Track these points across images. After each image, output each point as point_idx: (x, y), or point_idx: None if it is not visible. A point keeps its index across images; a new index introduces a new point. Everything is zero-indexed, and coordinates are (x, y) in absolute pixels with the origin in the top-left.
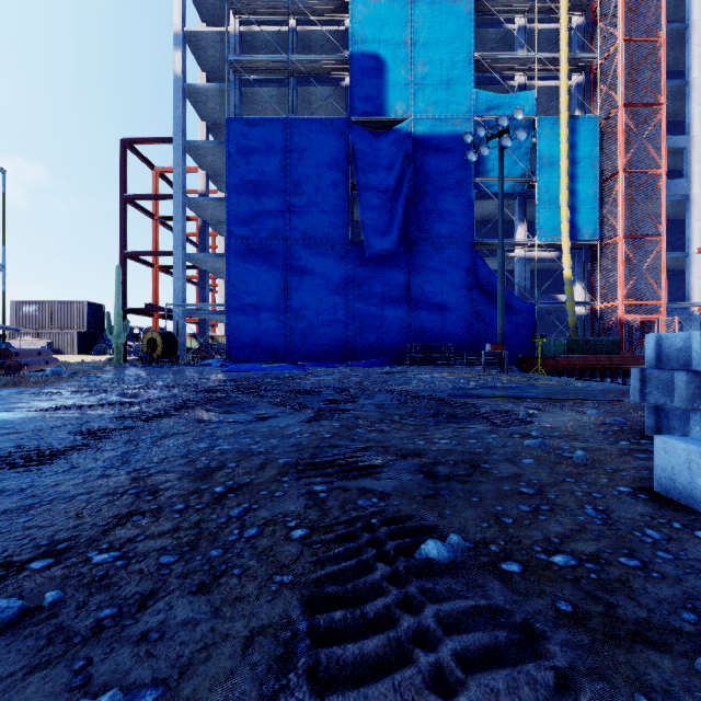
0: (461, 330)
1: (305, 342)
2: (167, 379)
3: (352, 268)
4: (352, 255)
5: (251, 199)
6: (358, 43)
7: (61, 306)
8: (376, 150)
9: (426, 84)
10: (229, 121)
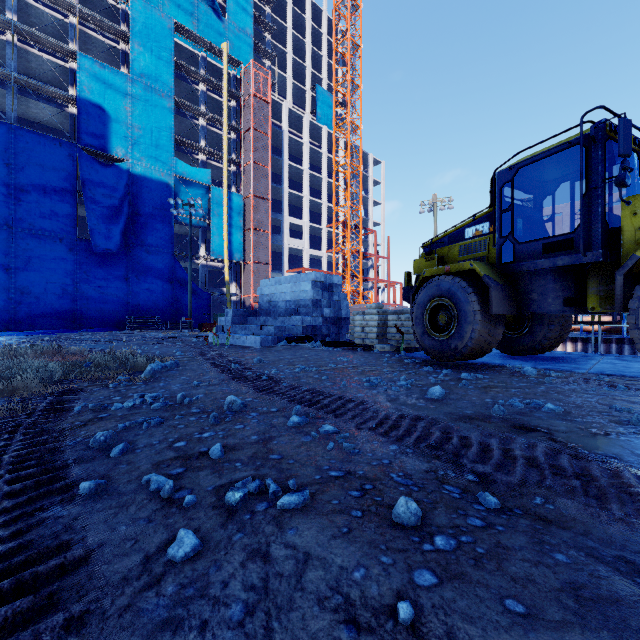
0: (166, 307)
1: (32, 313)
2: None
3: (79, 259)
4: (79, 249)
5: None
6: (86, 91)
7: None
8: (101, 176)
9: (141, 142)
10: None
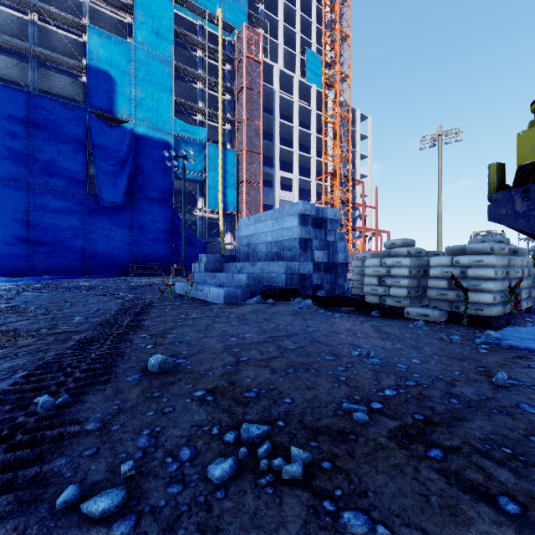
0: (166, 255)
1: (47, 261)
2: None
3: (89, 211)
4: (89, 203)
5: None
6: (94, 60)
7: None
8: (108, 136)
9: (144, 104)
10: None
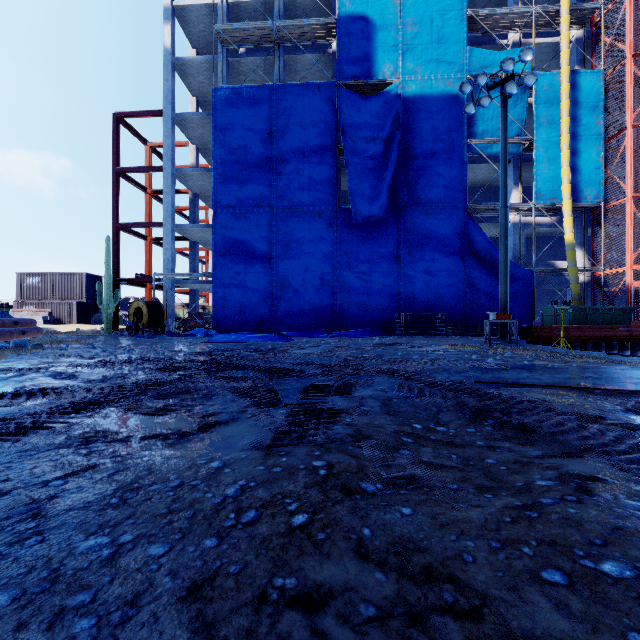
0: (453, 298)
1: (291, 311)
2: (135, 351)
3: (339, 236)
4: (339, 222)
5: (237, 168)
6: (346, 5)
7: (62, 277)
8: (364, 114)
9: (416, 44)
10: (216, 89)
